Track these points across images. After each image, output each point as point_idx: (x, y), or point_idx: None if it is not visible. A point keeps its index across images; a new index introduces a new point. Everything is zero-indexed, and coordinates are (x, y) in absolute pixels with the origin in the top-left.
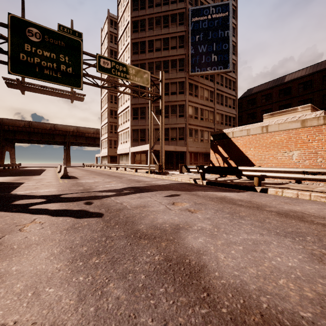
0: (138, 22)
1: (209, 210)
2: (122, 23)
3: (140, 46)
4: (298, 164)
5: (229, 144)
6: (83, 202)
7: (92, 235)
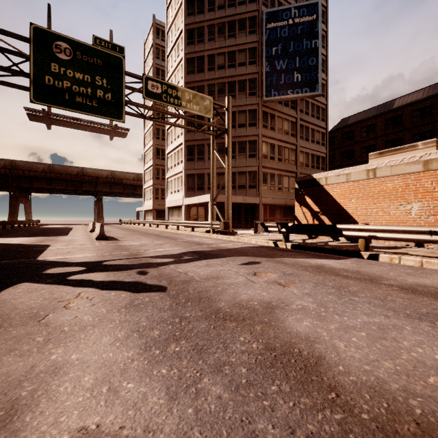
0: (194, 31)
1: (306, 283)
2: (173, 32)
3: (197, 63)
4: (419, 221)
5: (322, 194)
6: (135, 271)
7: (161, 314)
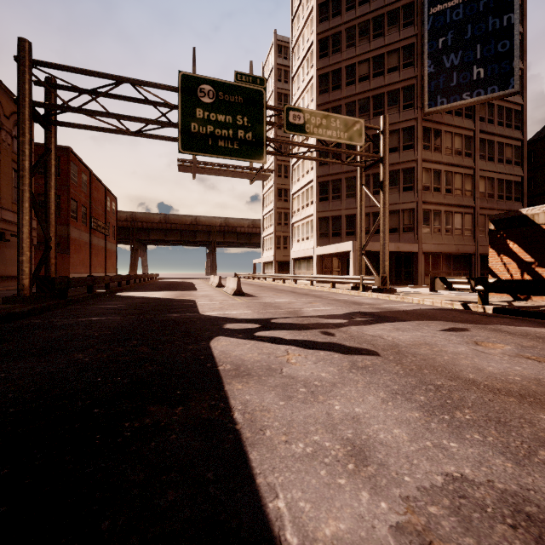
0: (328, 40)
1: None
2: (300, 46)
3: (331, 79)
4: None
5: (538, 236)
6: (317, 331)
7: (404, 380)
